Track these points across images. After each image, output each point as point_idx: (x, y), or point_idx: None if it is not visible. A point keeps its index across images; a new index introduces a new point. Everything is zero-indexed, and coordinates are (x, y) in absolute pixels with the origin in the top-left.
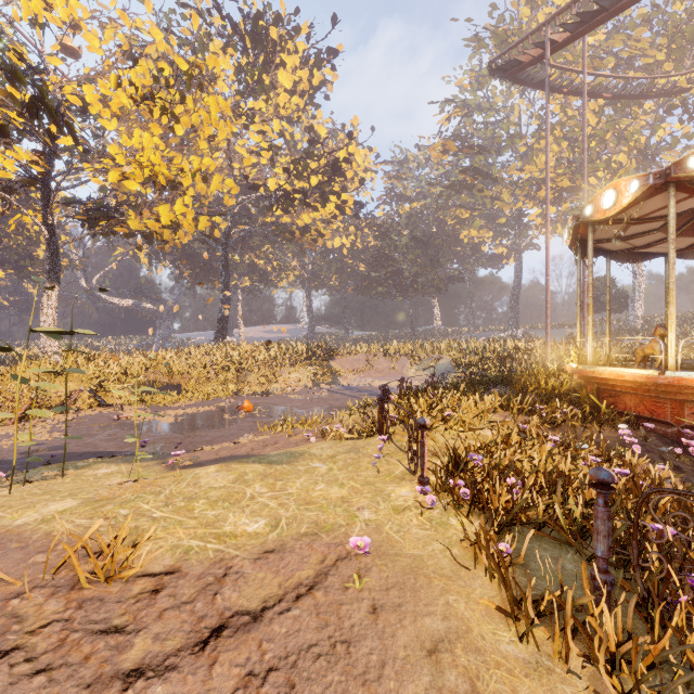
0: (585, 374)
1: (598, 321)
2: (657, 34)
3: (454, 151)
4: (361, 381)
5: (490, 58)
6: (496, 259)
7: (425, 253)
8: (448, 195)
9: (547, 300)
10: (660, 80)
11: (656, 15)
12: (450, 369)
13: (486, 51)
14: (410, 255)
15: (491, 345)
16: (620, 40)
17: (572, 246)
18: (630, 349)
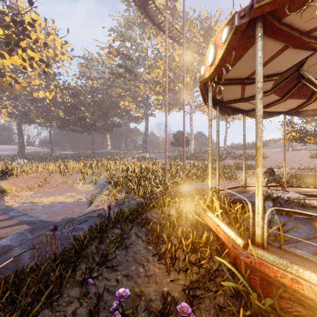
0: (270, 274)
1: (177, 150)
2: (200, 30)
3: (115, 54)
4: (28, 199)
5: (134, 14)
6: (137, 118)
7: (101, 109)
8: (113, 80)
9: (166, 139)
10: (200, 51)
11: (199, 22)
12: (106, 183)
13: (132, 9)
14: (90, 109)
15: (132, 167)
16: (188, 25)
17: (203, 85)
18: (202, 168)
